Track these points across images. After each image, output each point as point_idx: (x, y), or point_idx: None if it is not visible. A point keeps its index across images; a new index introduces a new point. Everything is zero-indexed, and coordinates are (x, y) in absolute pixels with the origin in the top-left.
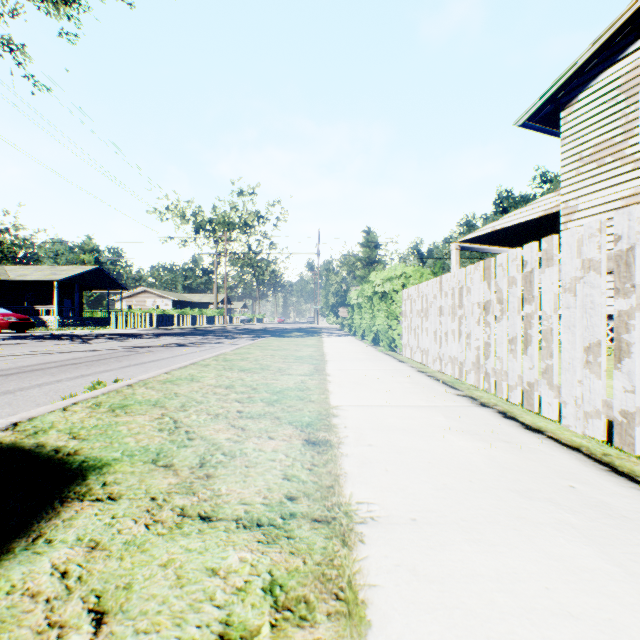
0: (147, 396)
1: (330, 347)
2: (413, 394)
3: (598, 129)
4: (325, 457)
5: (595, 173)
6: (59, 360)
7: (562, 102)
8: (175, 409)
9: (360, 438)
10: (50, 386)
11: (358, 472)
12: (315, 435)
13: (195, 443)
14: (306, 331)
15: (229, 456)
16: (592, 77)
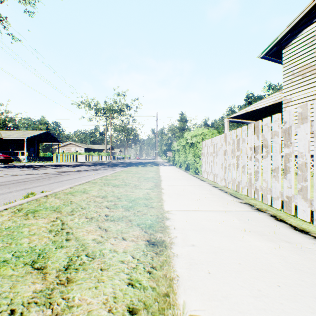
0: (53, 203)
1: (163, 172)
2: (214, 202)
3: (302, 58)
4: (161, 258)
5: (301, 81)
6: (17, 179)
7: (283, 45)
8: (66, 213)
9: (185, 238)
10: (3, 195)
11: (187, 275)
12: (154, 236)
13: (69, 244)
14: (151, 163)
15: (90, 257)
16: (299, 31)
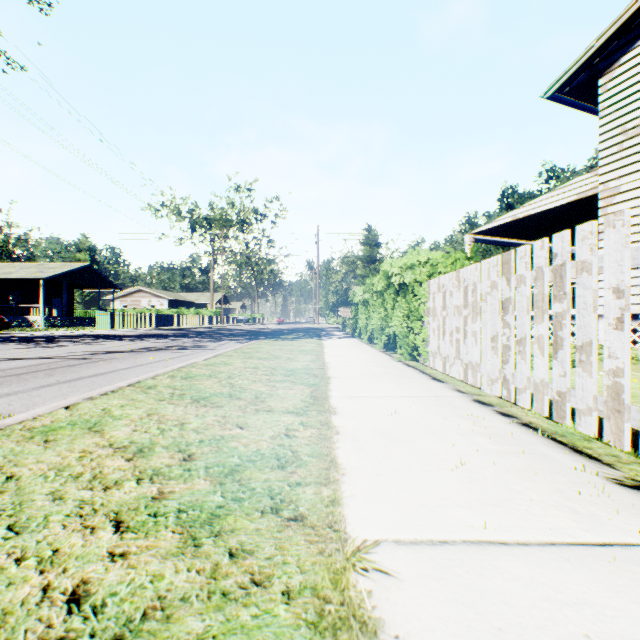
0: None
1: (332, 354)
2: (520, 480)
3: None
4: None
5: None
6: None
7: (600, 67)
8: None
9: None
10: None
11: None
12: None
13: None
14: (304, 332)
15: None
16: (639, 35)
